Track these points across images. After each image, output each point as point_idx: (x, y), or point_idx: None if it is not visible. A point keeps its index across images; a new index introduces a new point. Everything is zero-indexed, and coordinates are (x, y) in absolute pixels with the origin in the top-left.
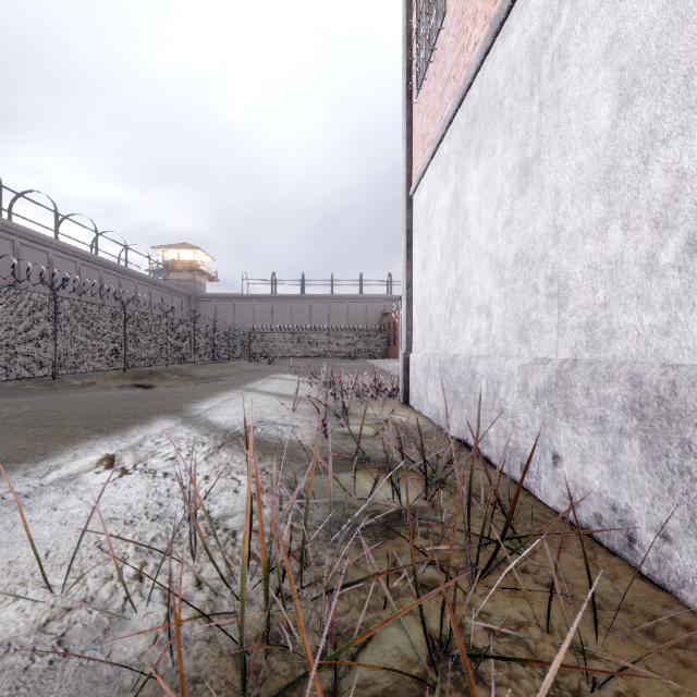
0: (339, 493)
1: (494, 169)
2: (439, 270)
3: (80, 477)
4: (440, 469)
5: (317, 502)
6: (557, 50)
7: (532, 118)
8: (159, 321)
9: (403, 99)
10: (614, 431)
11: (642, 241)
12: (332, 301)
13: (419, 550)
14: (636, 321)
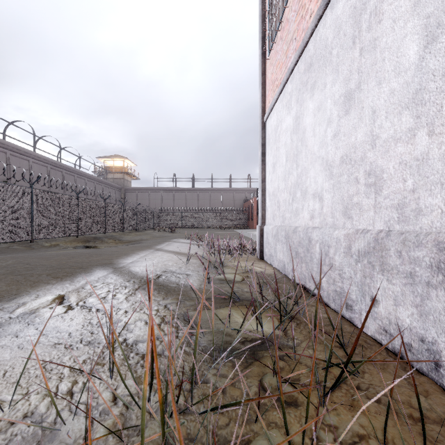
0: (218, 325)
1: (325, 98)
2: (284, 170)
3: (38, 312)
4: (288, 306)
5: (203, 331)
6: (373, 10)
7: (354, 60)
8: (100, 205)
9: (259, 57)
10: (422, 283)
11: (444, 142)
12: (212, 192)
13: (282, 377)
14: (440, 202)
